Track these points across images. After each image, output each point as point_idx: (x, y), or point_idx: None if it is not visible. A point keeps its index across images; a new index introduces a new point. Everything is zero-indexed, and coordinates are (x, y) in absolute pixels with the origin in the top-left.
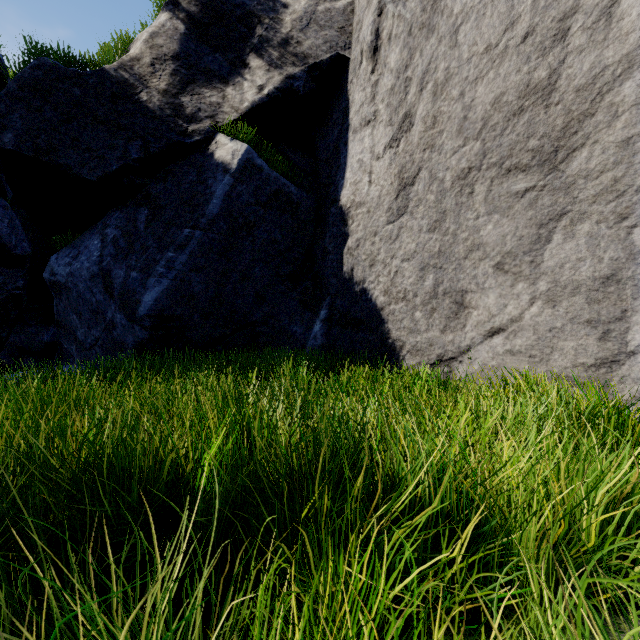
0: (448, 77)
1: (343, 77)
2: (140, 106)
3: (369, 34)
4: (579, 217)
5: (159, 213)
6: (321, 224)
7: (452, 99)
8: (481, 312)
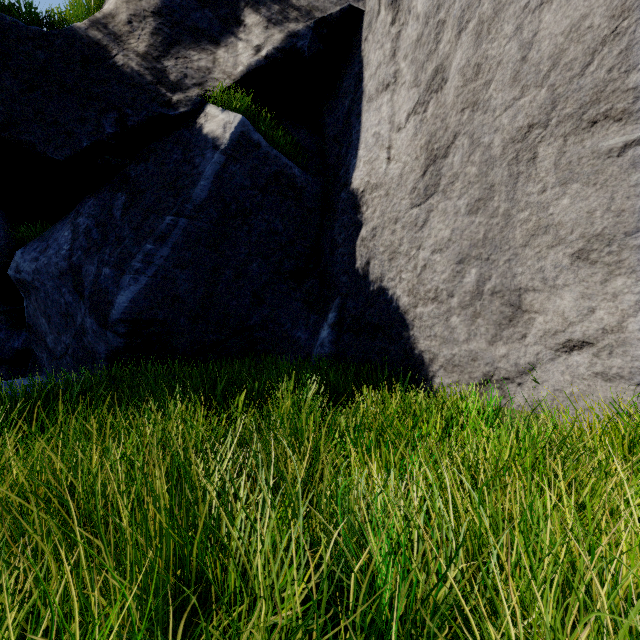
0: (498, 9)
1: (356, 36)
2: (115, 72)
3: None
4: None
5: (138, 198)
6: (329, 212)
7: (504, 37)
8: (550, 318)
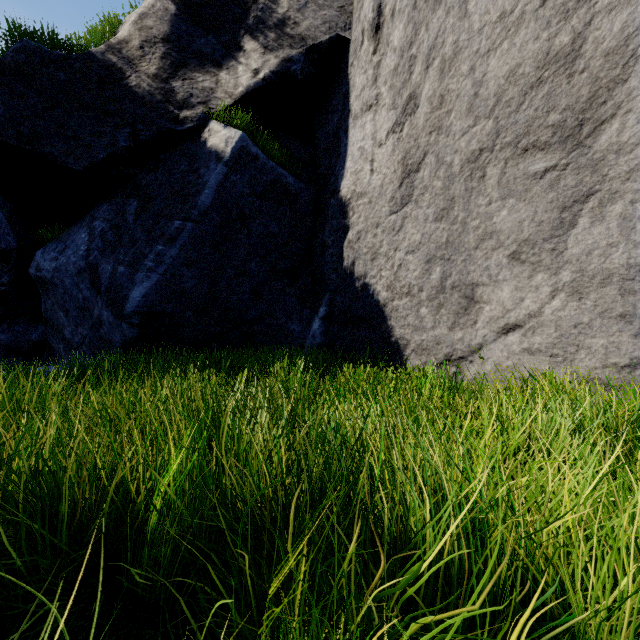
0: (457, 51)
1: (343, 60)
2: (129, 91)
3: (371, 11)
4: (610, 197)
5: (149, 204)
6: (320, 217)
7: (461, 75)
8: (494, 307)
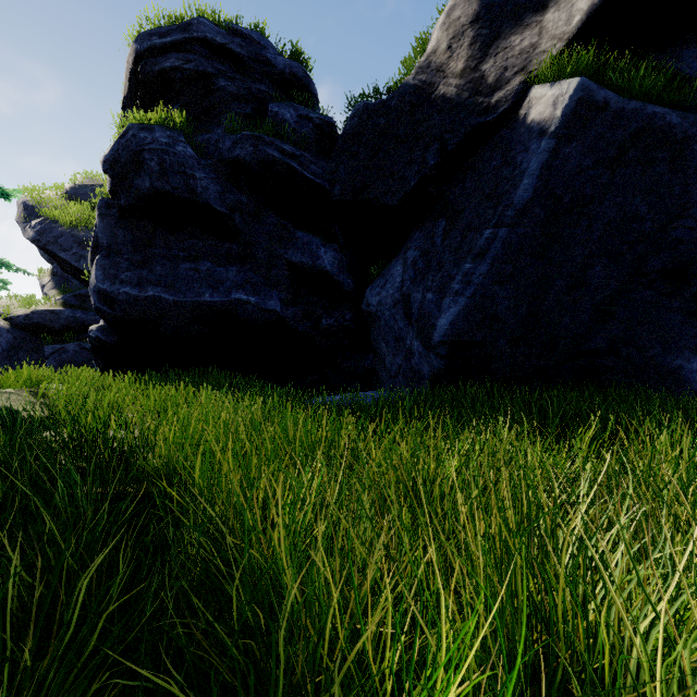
0: None
1: None
2: (436, 104)
3: None
4: None
5: (456, 220)
6: None
7: None
8: None
